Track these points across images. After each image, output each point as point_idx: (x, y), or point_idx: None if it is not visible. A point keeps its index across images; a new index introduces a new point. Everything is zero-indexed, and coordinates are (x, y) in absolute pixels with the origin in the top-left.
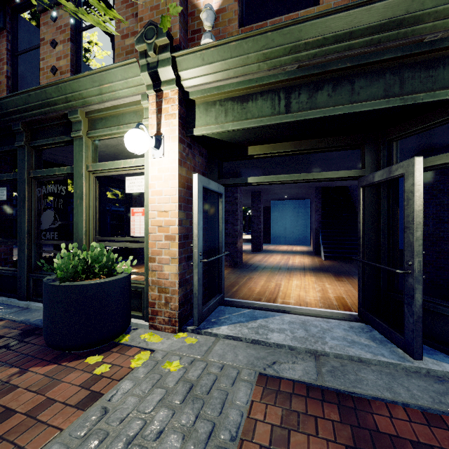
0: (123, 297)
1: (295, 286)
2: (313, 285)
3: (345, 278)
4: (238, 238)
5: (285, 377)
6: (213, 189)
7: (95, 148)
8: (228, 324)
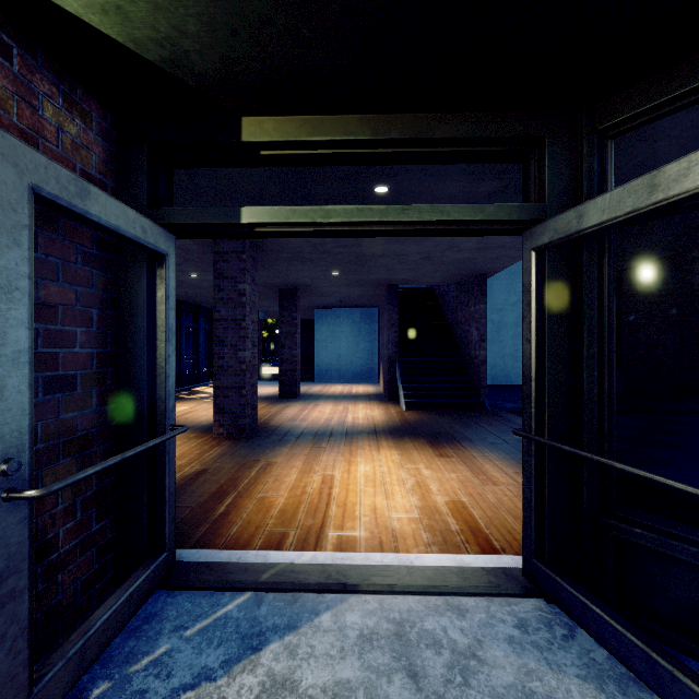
0: None
1: (362, 481)
2: (398, 472)
3: (450, 448)
4: (246, 376)
5: None
6: (113, 223)
7: None
8: None
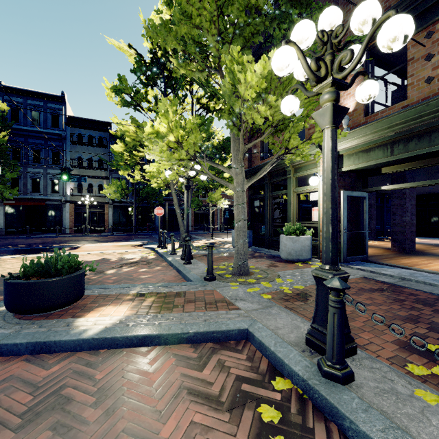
0: (308, 245)
1: None
2: None
3: None
4: (406, 227)
5: (376, 279)
6: (356, 195)
7: (296, 180)
8: (361, 266)
